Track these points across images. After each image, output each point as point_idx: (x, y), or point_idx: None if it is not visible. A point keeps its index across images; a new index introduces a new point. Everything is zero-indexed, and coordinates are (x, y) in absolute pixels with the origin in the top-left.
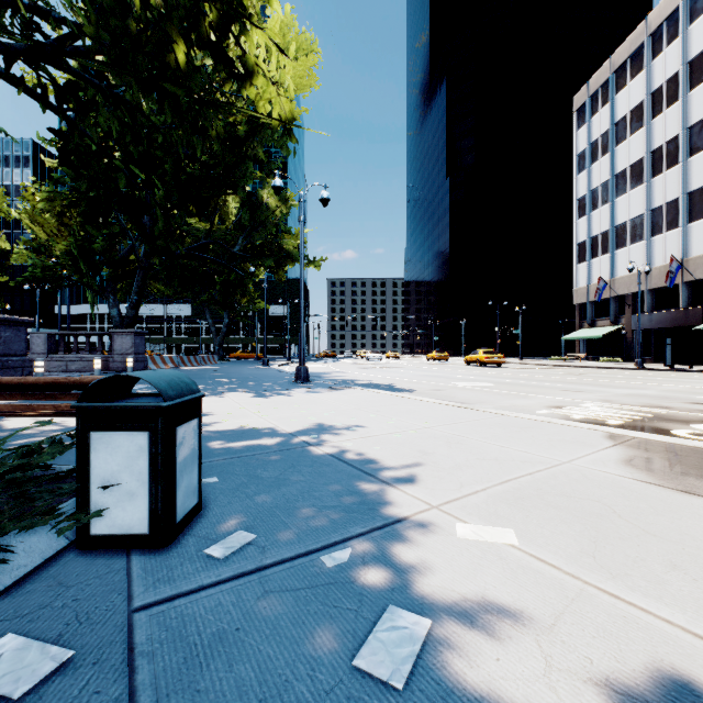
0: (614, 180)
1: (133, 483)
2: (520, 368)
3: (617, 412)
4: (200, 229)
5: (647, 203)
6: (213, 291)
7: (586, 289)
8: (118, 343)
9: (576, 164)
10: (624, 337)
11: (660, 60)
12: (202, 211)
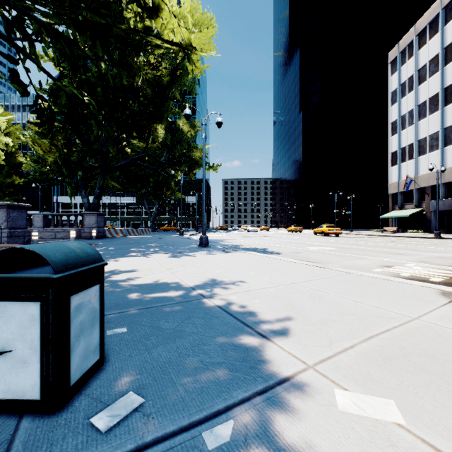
0: (417, 109)
1: (26, 351)
2: (352, 237)
3: (435, 271)
4: (139, 146)
5: (441, 124)
6: (148, 187)
7: (397, 183)
8: (87, 220)
9: (390, 99)
10: (424, 216)
11: (451, 25)
12: (141, 135)
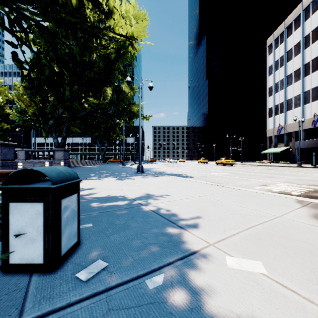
0: (286, 78)
1: (34, 233)
2: (242, 166)
3: (295, 188)
4: (94, 102)
5: (302, 89)
6: (100, 131)
7: (272, 129)
8: (56, 154)
9: (267, 71)
10: (291, 152)
11: (309, 21)
12: (95, 94)
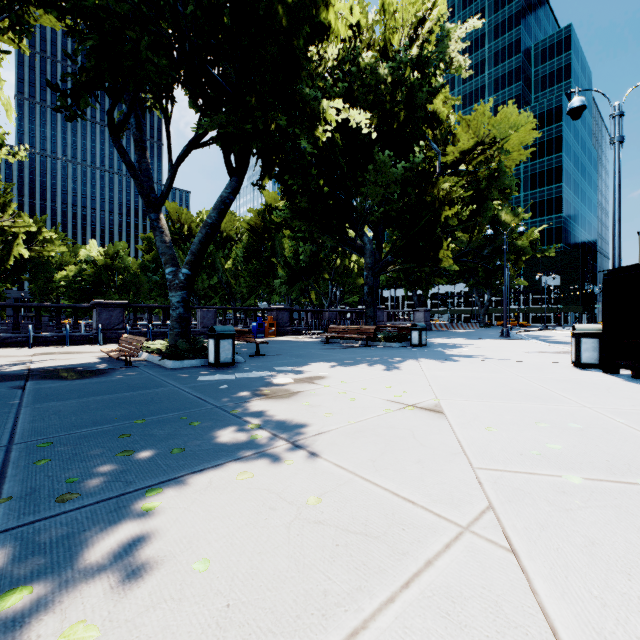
0: None
1: (416, 338)
2: None
3: None
4: (463, 240)
5: None
6: (476, 277)
7: None
8: (416, 316)
9: None
10: None
11: None
12: (465, 228)
